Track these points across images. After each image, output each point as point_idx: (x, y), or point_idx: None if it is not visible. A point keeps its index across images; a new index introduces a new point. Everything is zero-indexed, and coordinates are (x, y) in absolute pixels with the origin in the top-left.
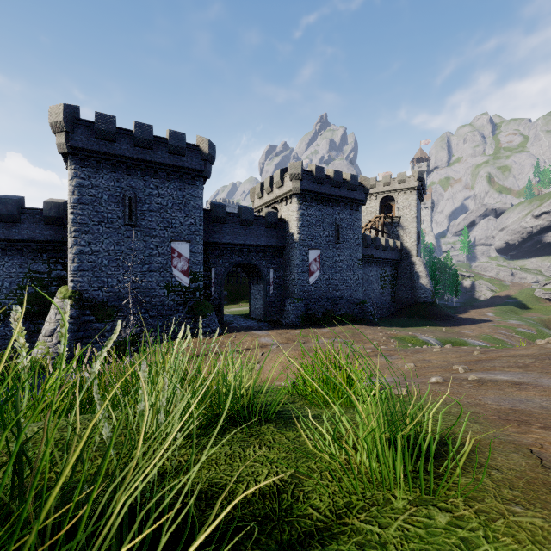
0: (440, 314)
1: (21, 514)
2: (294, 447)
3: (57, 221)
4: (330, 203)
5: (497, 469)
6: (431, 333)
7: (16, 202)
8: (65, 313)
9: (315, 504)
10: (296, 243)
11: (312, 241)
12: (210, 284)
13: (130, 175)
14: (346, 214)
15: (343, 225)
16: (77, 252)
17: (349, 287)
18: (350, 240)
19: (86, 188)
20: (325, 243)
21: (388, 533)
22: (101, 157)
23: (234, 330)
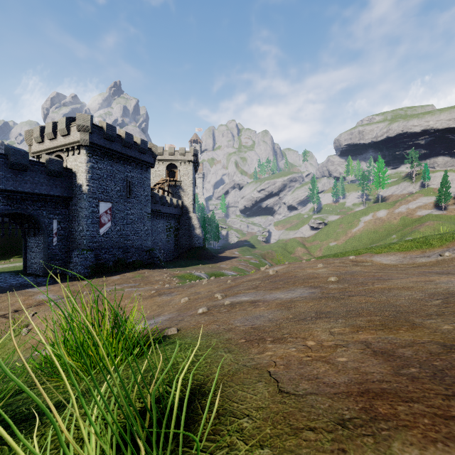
0: (208, 255)
1: None
2: None
3: None
4: (121, 161)
5: (248, 415)
6: (202, 269)
7: None
8: None
9: None
10: (85, 194)
11: (103, 194)
12: None
13: None
14: (137, 173)
15: (134, 182)
16: None
17: (140, 237)
18: (141, 196)
19: None
20: (116, 197)
21: None
22: None
23: None
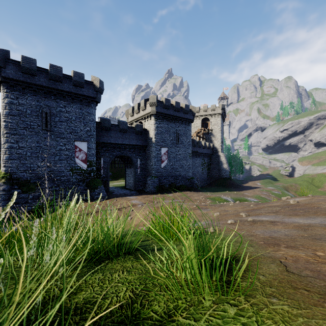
0: (233, 184)
1: None
2: (144, 270)
3: None
4: (173, 120)
5: (263, 275)
6: (229, 195)
7: None
8: None
9: (155, 309)
10: (153, 143)
11: (163, 142)
12: (100, 168)
13: (46, 98)
14: (182, 127)
15: (180, 133)
16: (8, 147)
17: (184, 170)
18: (185, 142)
19: (15, 105)
20: (170, 144)
21: (200, 324)
22: (25, 85)
23: (115, 196)
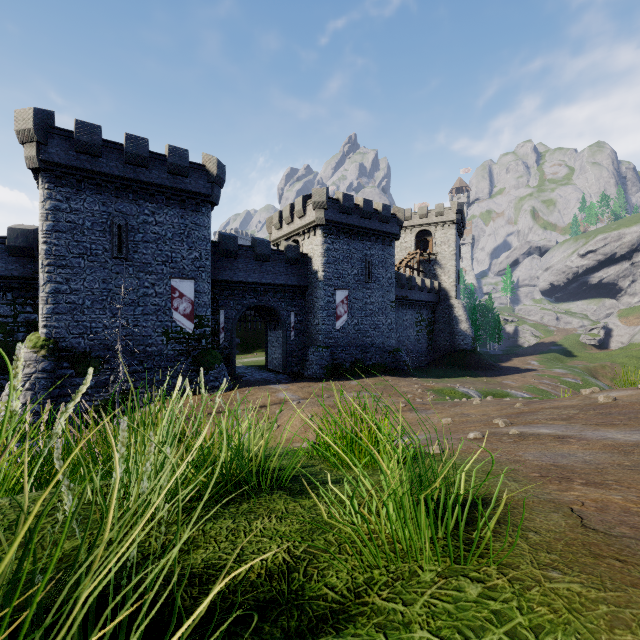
0: (481, 363)
1: None
2: (309, 517)
3: (25, 253)
4: (359, 237)
5: (535, 531)
6: (471, 384)
7: None
8: (17, 361)
9: (331, 583)
10: (320, 282)
11: (339, 280)
12: (219, 330)
13: (119, 198)
14: (378, 250)
15: (374, 262)
16: (51, 291)
17: (381, 334)
18: (382, 279)
19: (63, 212)
20: (353, 282)
21: (413, 611)
22: (82, 174)
23: (248, 384)
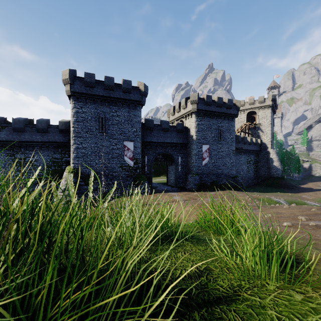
0: (287, 185)
1: (89, 267)
2: (204, 254)
3: (65, 131)
4: (215, 117)
5: None
6: (281, 197)
7: (46, 122)
8: (91, 177)
9: (220, 284)
10: (194, 141)
11: (204, 140)
12: (144, 165)
13: (102, 105)
14: (225, 123)
15: (223, 129)
16: (75, 148)
17: (227, 167)
18: (228, 139)
19: (80, 113)
20: (212, 141)
21: (265, 302)
22: (87, 96)
23: (158, 191)
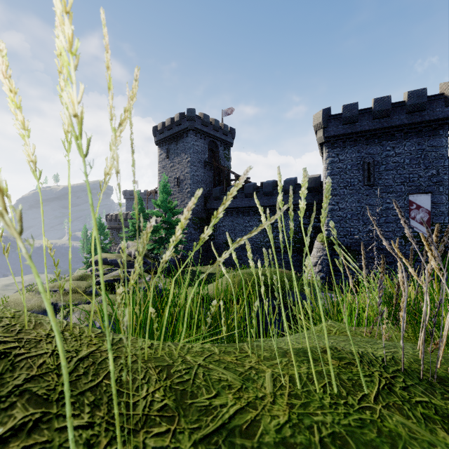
0: None
1: None
2: None
3: (314, 190)
4: None
5: None
6: None
7: (293, 181)
8: None
9: None
10: None
11: None
12: None
13: (368, 144)
14: None
15: None
16: (329, 210)
17: None
18: None
19: (335, 163)
20: None
21: None
22: (345, 137)
23: None
